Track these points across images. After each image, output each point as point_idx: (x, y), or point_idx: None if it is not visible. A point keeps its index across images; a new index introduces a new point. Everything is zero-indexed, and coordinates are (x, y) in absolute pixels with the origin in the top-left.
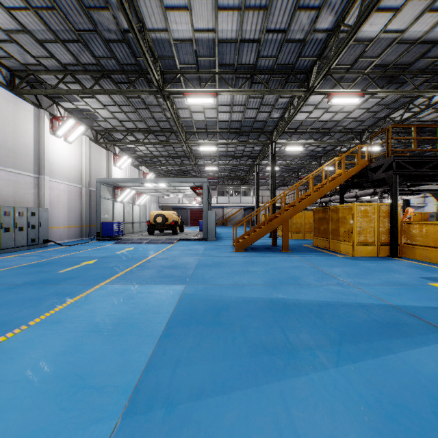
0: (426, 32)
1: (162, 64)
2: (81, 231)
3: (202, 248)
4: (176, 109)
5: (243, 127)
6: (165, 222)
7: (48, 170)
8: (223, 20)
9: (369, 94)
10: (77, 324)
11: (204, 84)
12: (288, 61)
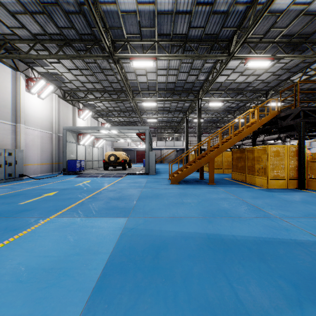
0: None
1: (112, 34)
2: (51, 167)
3: (145, 181)
4: (124, 73)
5: (176, 87)
6: (117, 160)
7: (24, 119)
8: None
9: (277, 58)
10: (7, 270)
11: (146, 50)
12: (213, 31)
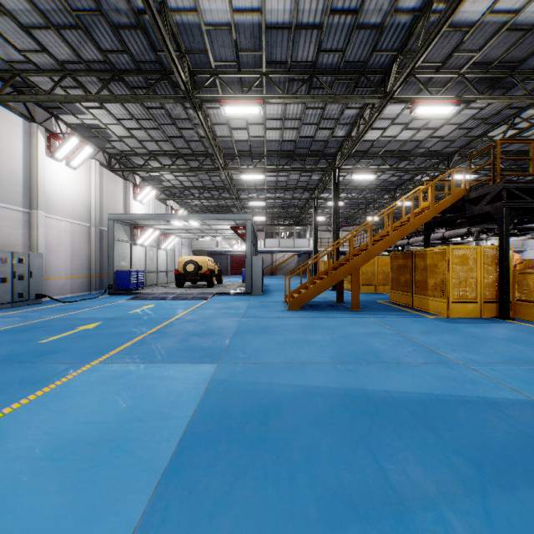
0: None
1: (191, 61)
2: (89, 283)
3: (245, 305)
4: (211, 125)
5: (298, 149)
6: (198, 270)
7: (43, 202)
8: None
9: (465, 101)
10: (29, 443)
11: (248, 88)
12: (359, 56)
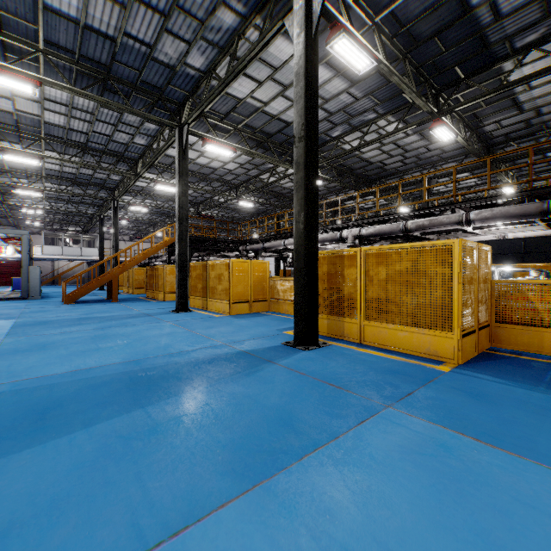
0: (207, 163)
1: None
2: None
3: (25, 304)
4: None
5: (79, 179)
6: None
7: None
8: (50, 114)
9: None
10: None
11: (28, 146)
12: (117, 150)
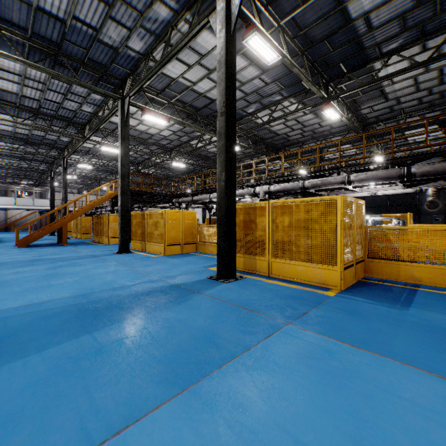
0: (146, 130)
1: None
2: None
3: None
4: None
5: (31, 139)
6: None
7: None
8: (5, 82)
9: None
10: None
11: None
12: (67, 116)
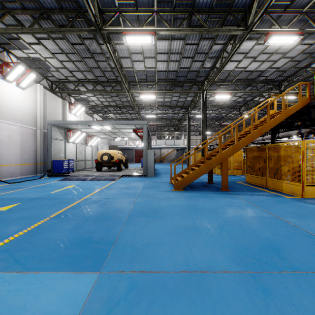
0: None
1: (100, 1)
2: (35, 168)
3: (141, 185)
4: (118, 58)
5: (178, 78)
6: (111, 160)
7: None
8: None
9: (306, 33)
10: None
11: (143, 23)
12: None
